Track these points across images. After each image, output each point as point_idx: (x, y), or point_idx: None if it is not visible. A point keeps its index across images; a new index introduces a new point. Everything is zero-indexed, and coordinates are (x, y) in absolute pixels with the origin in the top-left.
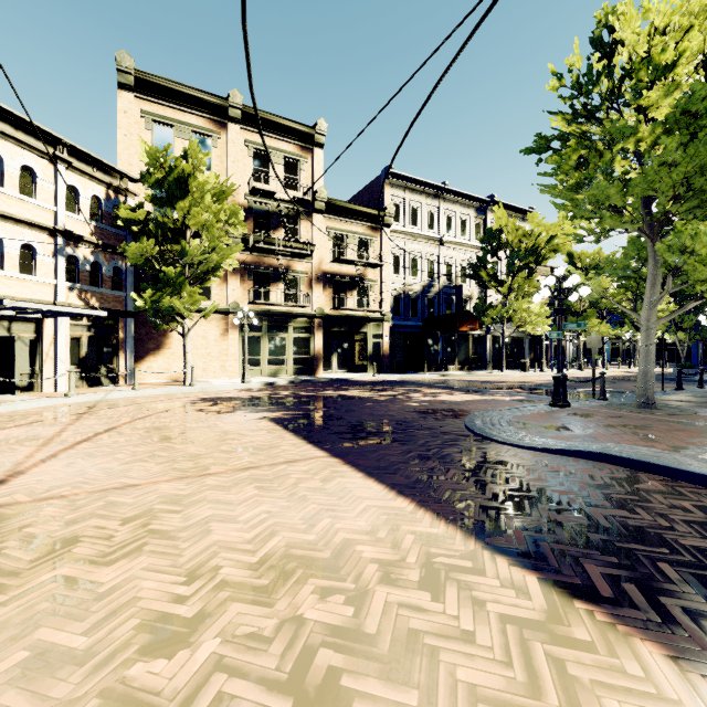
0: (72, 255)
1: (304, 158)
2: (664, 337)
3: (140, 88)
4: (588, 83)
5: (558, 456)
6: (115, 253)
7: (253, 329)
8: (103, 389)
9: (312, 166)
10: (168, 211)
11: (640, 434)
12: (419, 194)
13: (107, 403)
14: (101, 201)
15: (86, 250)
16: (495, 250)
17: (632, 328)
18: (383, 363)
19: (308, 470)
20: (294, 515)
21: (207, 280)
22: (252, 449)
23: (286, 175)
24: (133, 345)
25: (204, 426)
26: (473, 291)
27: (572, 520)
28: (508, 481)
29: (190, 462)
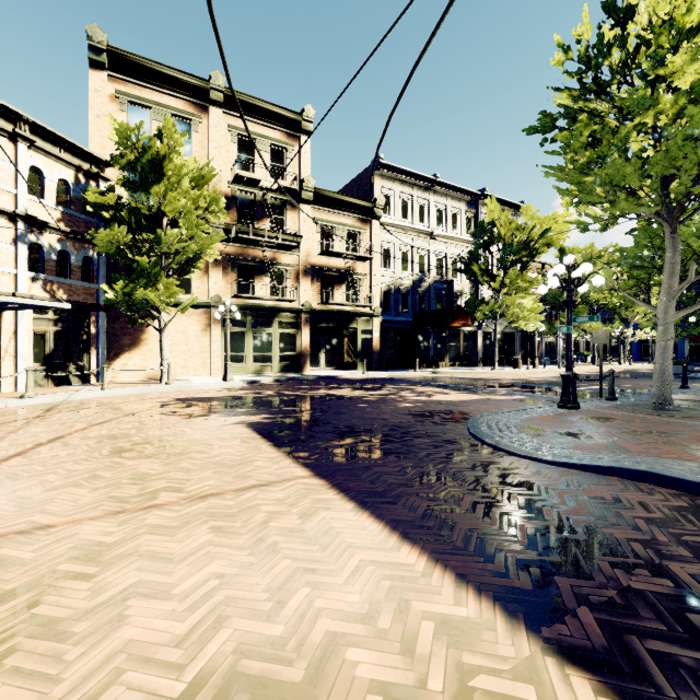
0: (35, 243)
1: (290, 146)
2: (651, 334)
3: (114, 67)
4: (598, 55)
5: (590, 474)
6: (85, 242)
7: (237, 324)
8: (70, 388)
9: (298, 154)
10: (142, 196)
11: (675, 444)
12: (409, 187)
13: (68, 405)
14: (69, 185)
15: (52, 237)
16: (487, 244)
17: (622, 325)
18: (373, 360)
19: (284, 497)
20: (256, 581)
21: (187, 272)
22: (218, 465)
23: (272, 163)
24: (105, 340)
25: (169, 434)
26: (464, 286)
27: (653, 587)
28: (542, 513)
29: (136, 486)
